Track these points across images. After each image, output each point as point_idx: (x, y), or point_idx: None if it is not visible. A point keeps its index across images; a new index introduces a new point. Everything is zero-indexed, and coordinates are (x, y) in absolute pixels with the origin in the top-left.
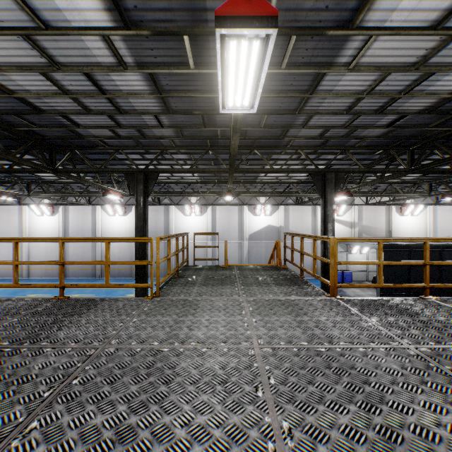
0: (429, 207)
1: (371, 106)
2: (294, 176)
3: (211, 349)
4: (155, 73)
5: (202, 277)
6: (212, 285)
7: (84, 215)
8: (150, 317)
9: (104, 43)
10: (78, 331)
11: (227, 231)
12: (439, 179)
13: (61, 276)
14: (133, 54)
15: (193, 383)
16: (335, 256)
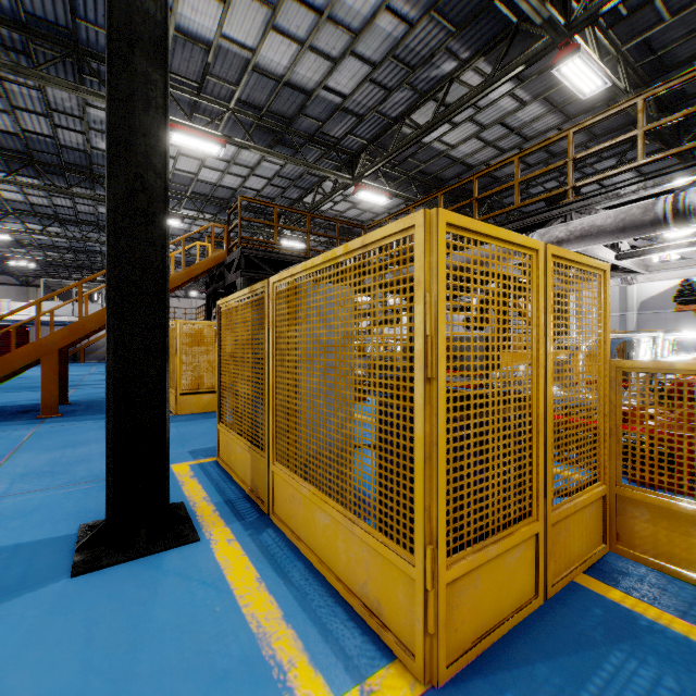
0: None
1: (515, 142)
2: None
3: None
4: None
5: None
6: None
7: None
8: None
9: None
10: None
11: None
12: None
13: None
14: None
15: None
16: None
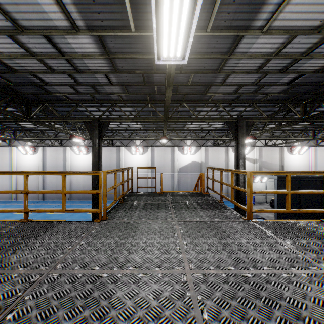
0: (311, 148)
1: (276, 67)
2: (213, 124)
3: (147, 275)
4: (102, 36)
5: (142, 202)
6: (150, 209)
7: (57, 154)
8: (96, 240)
9: (58, 7)
10: (30, 254)
11: (163, 165)
12: (321, 127)
13: (25, 203)
14: (84, 18)
15: (126, 319)
16: (251, 186)
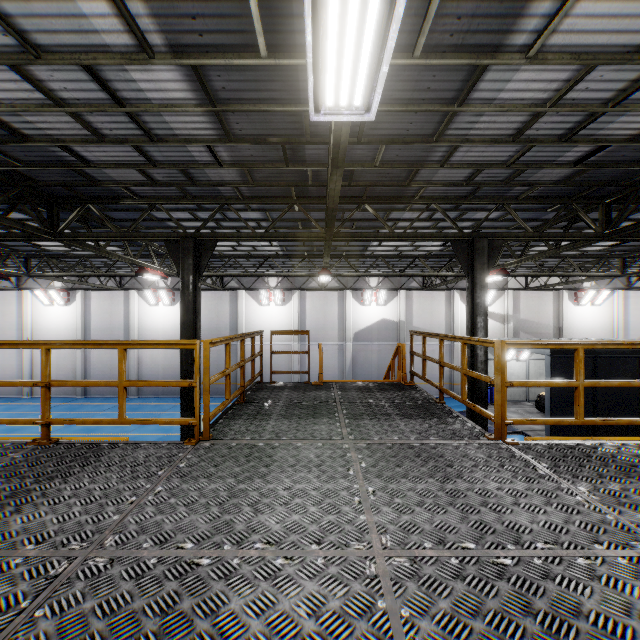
0: (616, 292)
1: (553, 130)
2: (422, 246)
3: (293, 561)
4: (202, 66)
5: (282, 402)
6: (299, 418)
7: (113, 305)
8: (188, 483)
9: (111, 6)
10: (51, 515)
11: (322, 328)
12: (637, 251)
13: (45, 406)
14: (163, 29)
15: None
16: (504, 371)
